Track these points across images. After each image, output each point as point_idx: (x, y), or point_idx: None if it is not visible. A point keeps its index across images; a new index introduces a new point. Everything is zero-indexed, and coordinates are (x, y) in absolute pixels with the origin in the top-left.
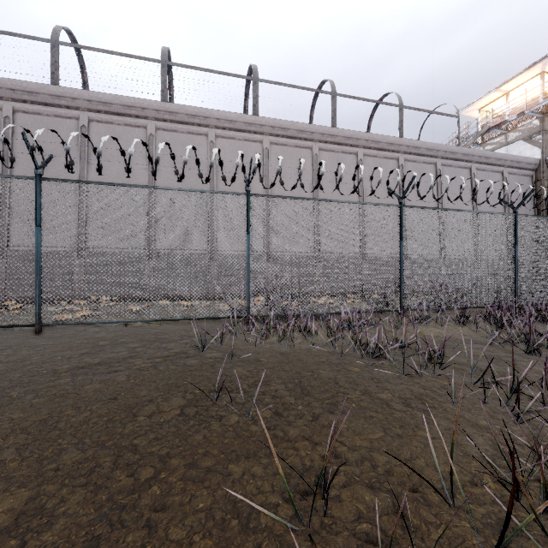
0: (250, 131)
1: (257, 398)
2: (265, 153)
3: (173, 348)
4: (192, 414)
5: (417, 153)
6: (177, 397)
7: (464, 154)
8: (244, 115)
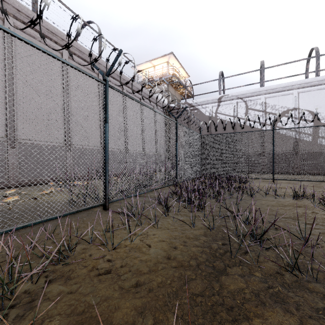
0: None
1: None
2: None
3: None
4: None
5: (111, 76)
6: None
7: (138, 88)
8: None
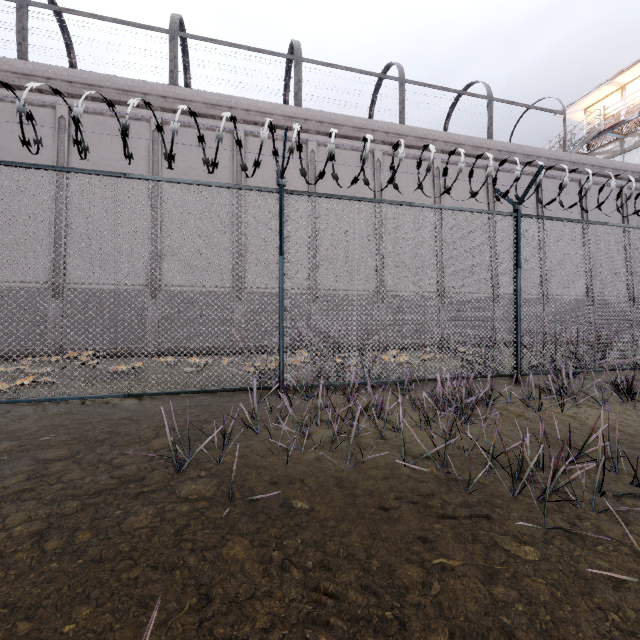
0: (290, 128)
1: None
2: (311, 158)
3: (125, 465)
4: None
5: (511, 160)
6: None
7: (572, 162)
8: (282, 105)
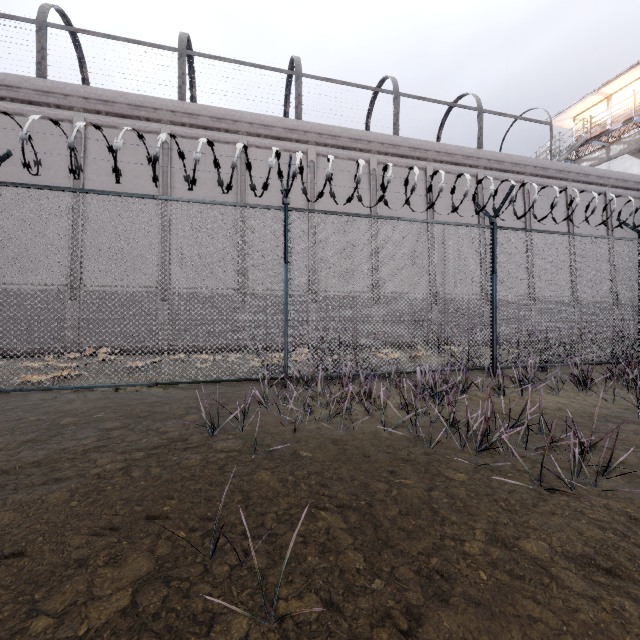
0: (291, 139)
1: (291, 554)
2: (311, 167)
3: (168, 432)
4: (152, 610)
5: (500, 169)
6: (139, 551)
7: (558, 170)
8: (284, 118)
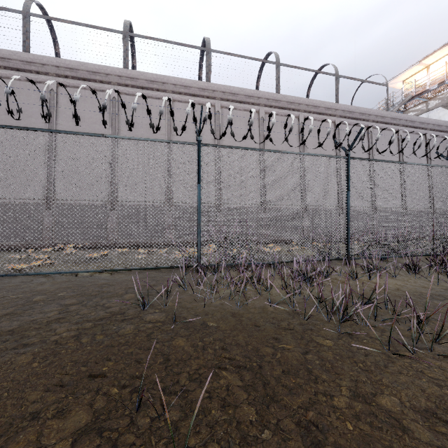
0: (203, 96)
1: (199, 408)
2: (217, 116)
3: (111, 307)
4: None
5: (351, 117)
6: (81, 405)
7: (392, 118)
8: (198, 81)
